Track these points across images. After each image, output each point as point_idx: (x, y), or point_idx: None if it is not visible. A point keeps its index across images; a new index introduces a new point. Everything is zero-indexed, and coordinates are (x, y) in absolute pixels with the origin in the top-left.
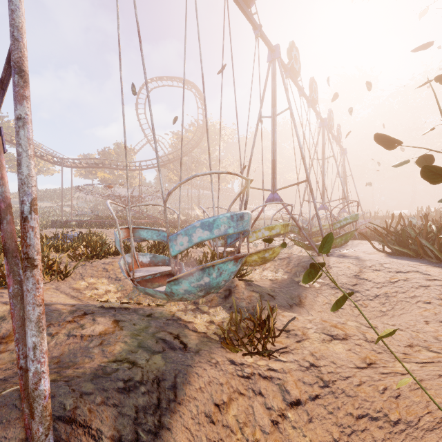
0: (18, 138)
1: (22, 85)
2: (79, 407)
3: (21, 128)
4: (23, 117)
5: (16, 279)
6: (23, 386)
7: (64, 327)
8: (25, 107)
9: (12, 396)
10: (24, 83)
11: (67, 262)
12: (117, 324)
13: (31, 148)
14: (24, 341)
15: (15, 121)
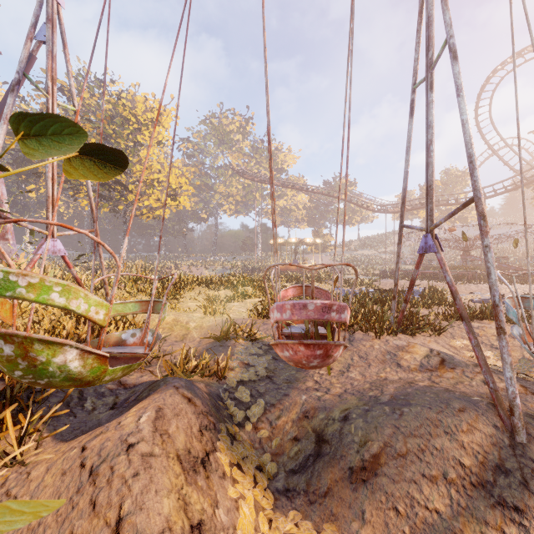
0: (487, 258)
1: (485, 226)
2: (528, 428)
3: (488, 252)
4: (488, 245)
5: (474, 336)
6: (495, 398)
7: (475, 375)
8: (488, 238)
9: (482, 401)
10: (486, 224)
11: (441, 321)
12: (526, 389)
13: (494, 263)
14: (489, 373)
15: (483, 248)
